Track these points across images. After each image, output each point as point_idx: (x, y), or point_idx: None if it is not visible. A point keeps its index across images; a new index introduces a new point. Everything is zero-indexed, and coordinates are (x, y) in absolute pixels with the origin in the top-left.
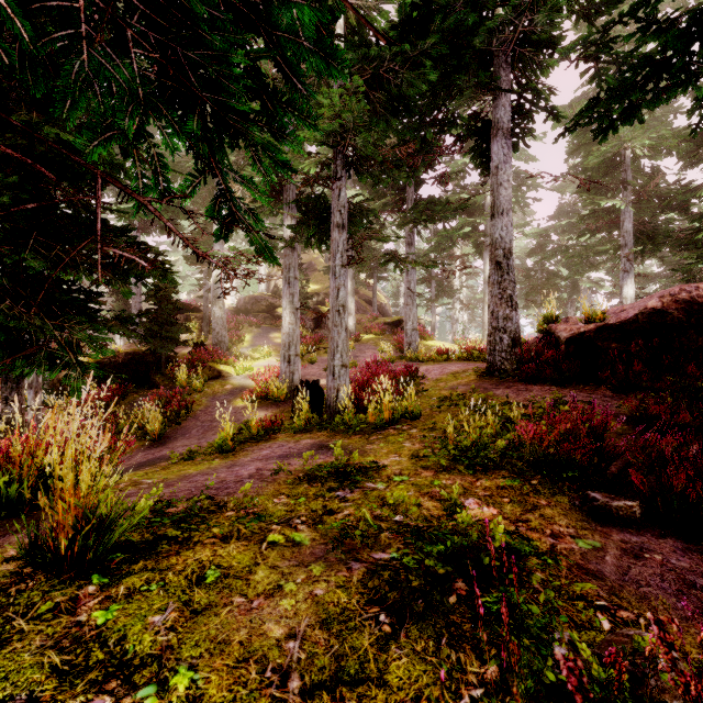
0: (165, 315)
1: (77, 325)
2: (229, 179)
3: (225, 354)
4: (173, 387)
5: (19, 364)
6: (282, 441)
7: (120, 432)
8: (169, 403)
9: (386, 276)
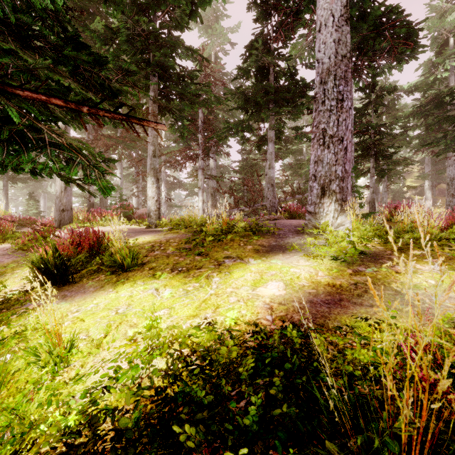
0: None
1: None
2: None
3: None
4: None
5: None
6: None
7: None
8: None
9: None
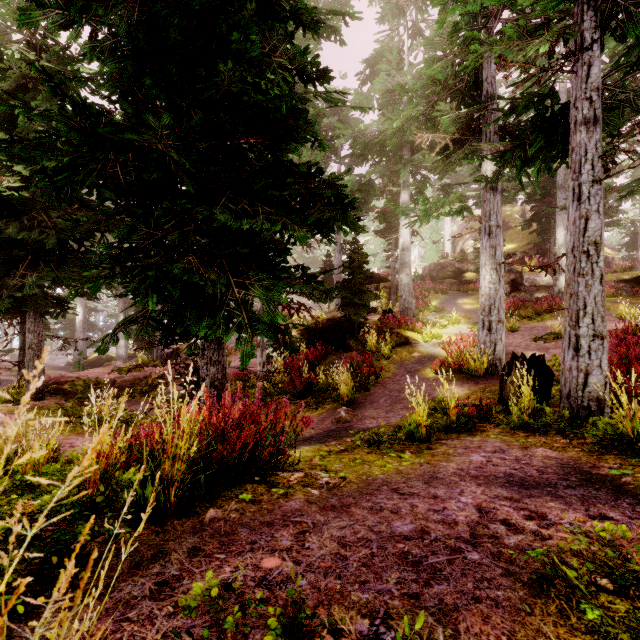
0: (357, 284)
1: (257, 282)
2: (417, 130)
3: (412, 320)
4: (363, 351)
5: (204, 324)
6: (496, 440)
7: (319, 390)
8: (359, 367)
9: (616, 220)
